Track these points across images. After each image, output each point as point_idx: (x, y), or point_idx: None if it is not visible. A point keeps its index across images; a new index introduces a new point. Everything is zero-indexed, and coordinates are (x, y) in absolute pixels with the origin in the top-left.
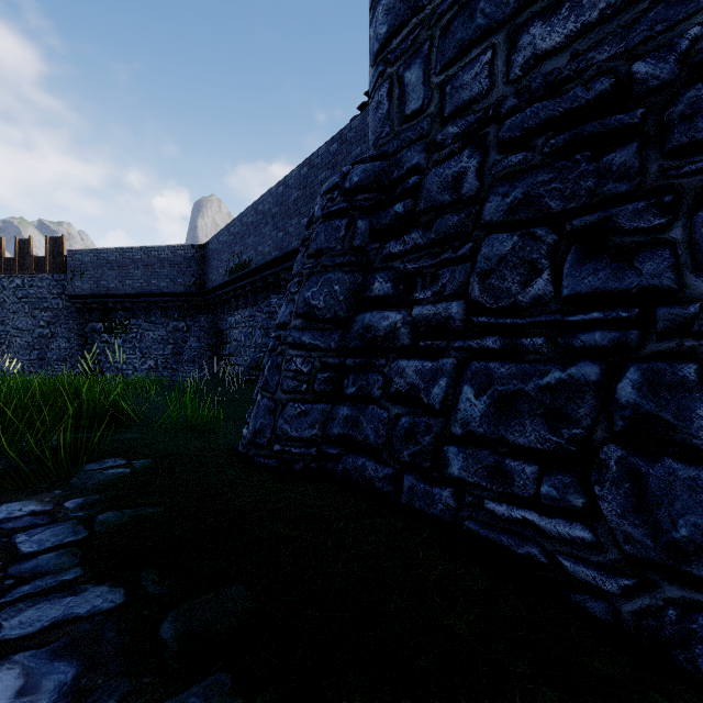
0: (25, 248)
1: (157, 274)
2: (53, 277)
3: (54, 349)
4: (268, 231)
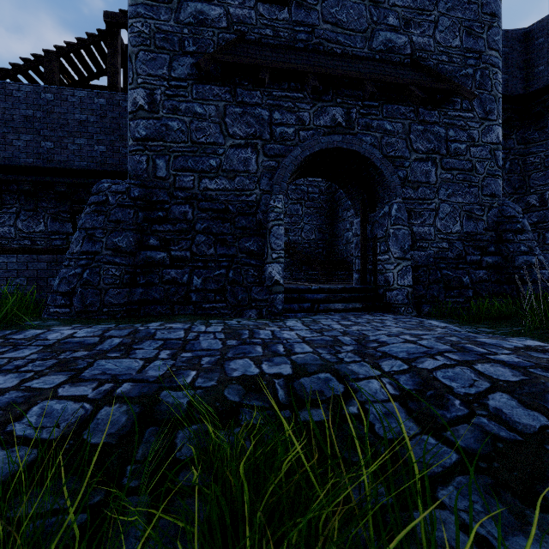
0: None
1: None
2: None
3: None
4: None
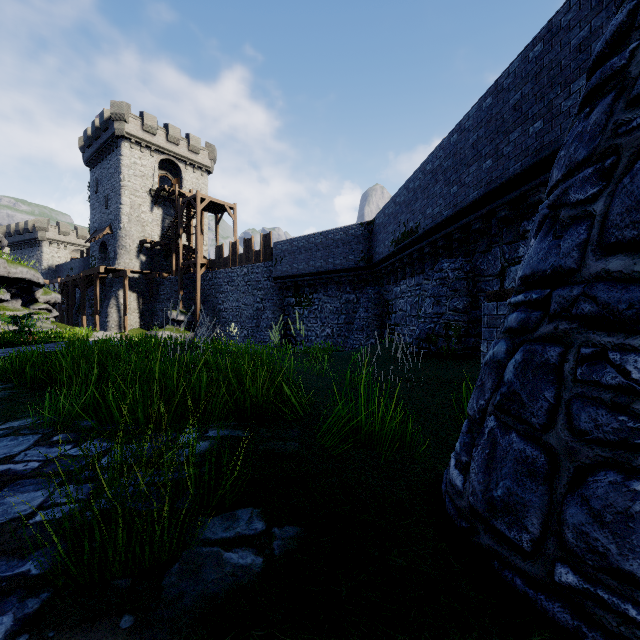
0: (249, 245)
1: (333, 253)
2: (264, 264)
3: (264, 319)
4: (438, 189)
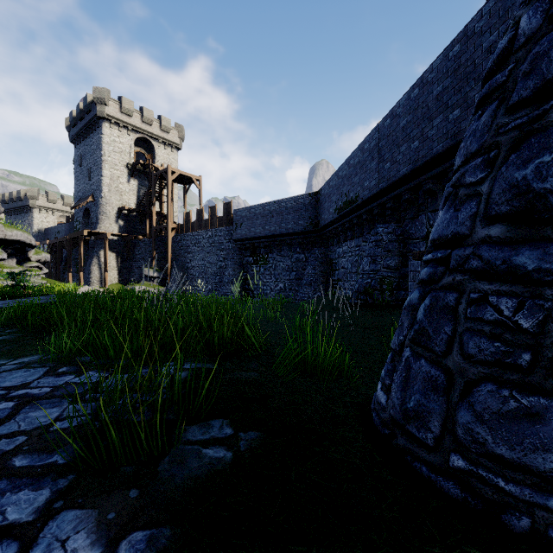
0: (213, 212)
1: (285, 219)
2: (226, 229)
3: (226, 275)
4: (374, 165)
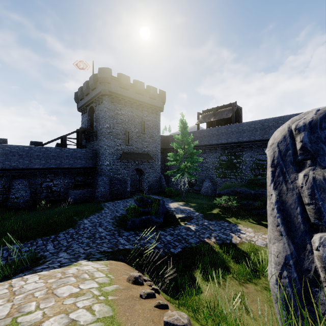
0: None
1: None
2: None
3: None
4: (16, 158)
